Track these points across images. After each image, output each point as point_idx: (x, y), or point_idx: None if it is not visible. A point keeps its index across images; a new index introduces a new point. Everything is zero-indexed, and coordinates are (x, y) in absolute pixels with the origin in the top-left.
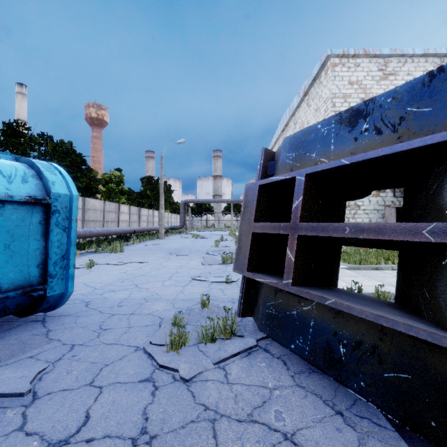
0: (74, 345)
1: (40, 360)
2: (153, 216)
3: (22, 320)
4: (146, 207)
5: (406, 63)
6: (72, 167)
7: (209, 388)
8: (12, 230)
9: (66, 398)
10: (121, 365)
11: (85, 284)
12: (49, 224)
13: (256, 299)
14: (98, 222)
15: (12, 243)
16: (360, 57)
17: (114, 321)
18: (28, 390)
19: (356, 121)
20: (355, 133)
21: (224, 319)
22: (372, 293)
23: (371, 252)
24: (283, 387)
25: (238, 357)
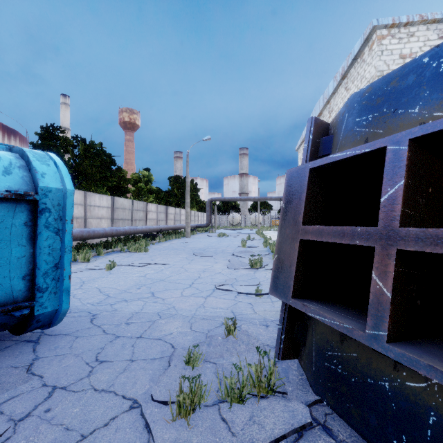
0: (55, 388)
1: (2, 415)
2: (180, 214)
3: (14, 338)
4: (173, 206)
5: None
6: (102, 167)
7: None
8: None
9: None
10: (104, 441)
11: (99, 290)
12: (37, 226)
13: (304, 336)
14: (126, 220)
15: None
16: (414, 25)
17: (115, 348)
18: None
19: None
20: None
21: (258, 366)
22: None
23: None
24: None
25: (282, 442)
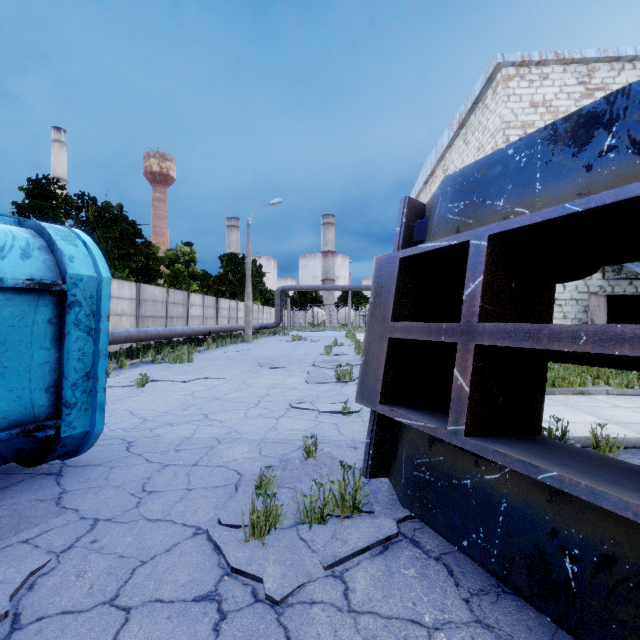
0: (97, 520)
1: (38, 549)
2: (236, 309)
3: (27, 471)
4: (227, 297)
5: (622, 71)
6: (122, 240)
7: (317, 621)
8: (4, 334)
9: (66, 631)
10: (168, 564)
11: (131, 412)
12: (65, 324)
13: (395, 450)
14: (158, 318)
15: (3, 354)
16: (548, 65)
17: (165, 478)
18: (3, 613)
19: (588, 134)
20: (588, 157)
21: (341, 483)
22: (586, 437)
23: (568, 365)
24: (451, 627)
25: (366, 554)
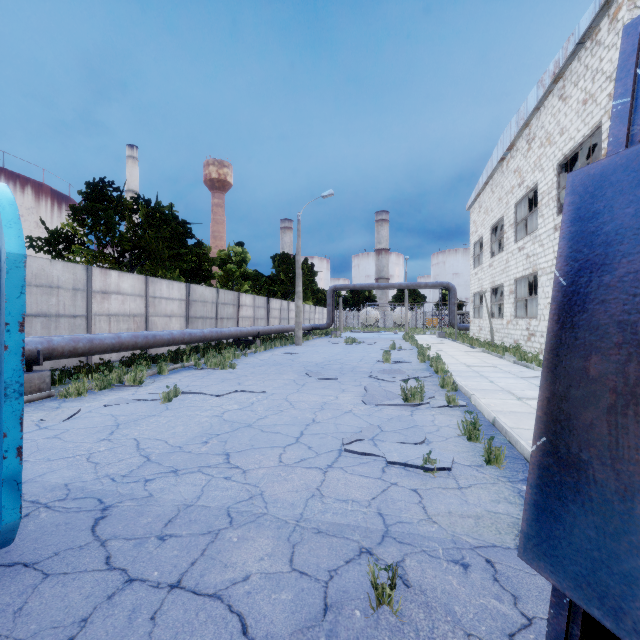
0: None
1: None
2: (288, 310)
3: None
4: (278, 297)
5: None
6: (173, 240)
7: None
8: None
9: None
10: None
11: (137, 444)
12: None
13: None
14: (208, 319)
15: None
16: None
17: (110, 626)
18: None
19: None
20: None
21: None
22: None
23: None
24: None
25: None
